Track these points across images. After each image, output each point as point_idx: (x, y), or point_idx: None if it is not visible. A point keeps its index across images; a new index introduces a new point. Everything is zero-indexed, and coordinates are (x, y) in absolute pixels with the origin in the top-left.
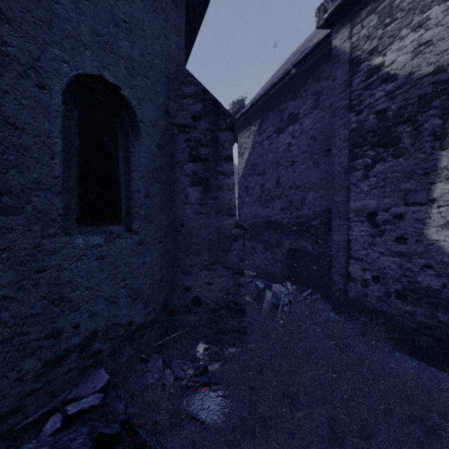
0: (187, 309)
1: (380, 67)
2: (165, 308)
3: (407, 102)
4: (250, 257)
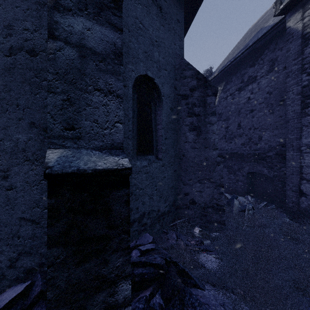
0: (186, 206)
1: None
2: (174, 204)
3: None
4: None
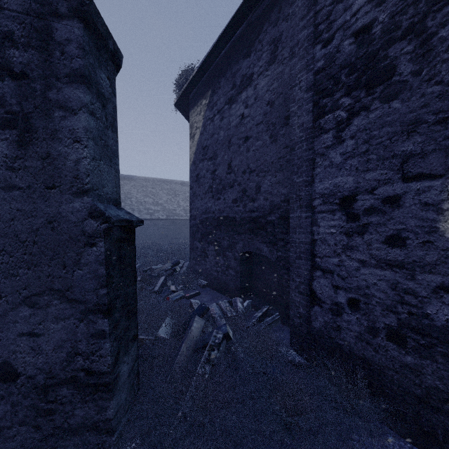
0: None
1: None
2: None
3: (406, 2)
4: (201, 262)
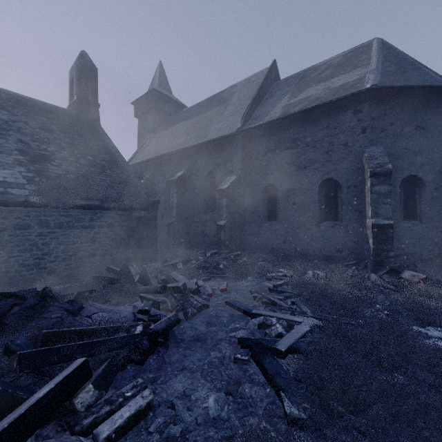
0: None
1: None
2: (439, 255)
3: None
4: None
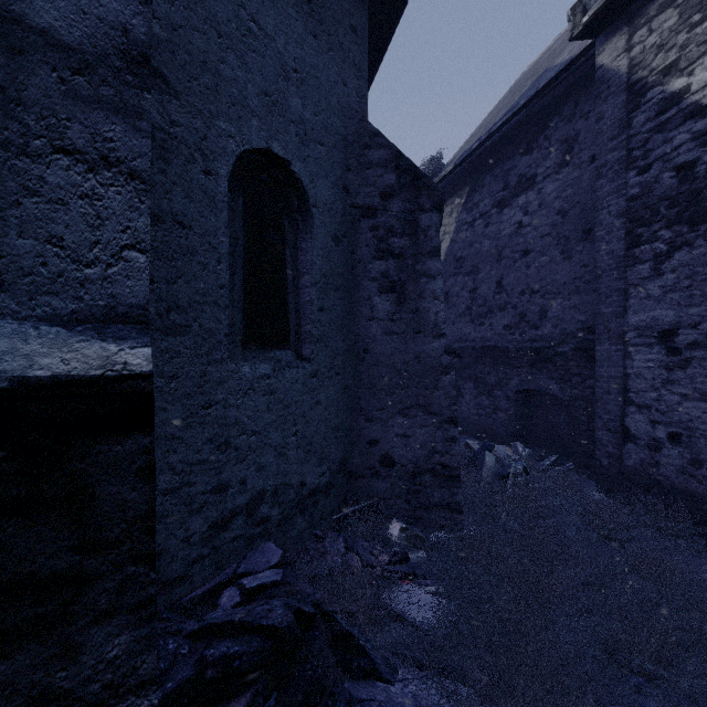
0: (373, 472)
1: (683, 94)
2: (342, 468)
3: None
4: None
